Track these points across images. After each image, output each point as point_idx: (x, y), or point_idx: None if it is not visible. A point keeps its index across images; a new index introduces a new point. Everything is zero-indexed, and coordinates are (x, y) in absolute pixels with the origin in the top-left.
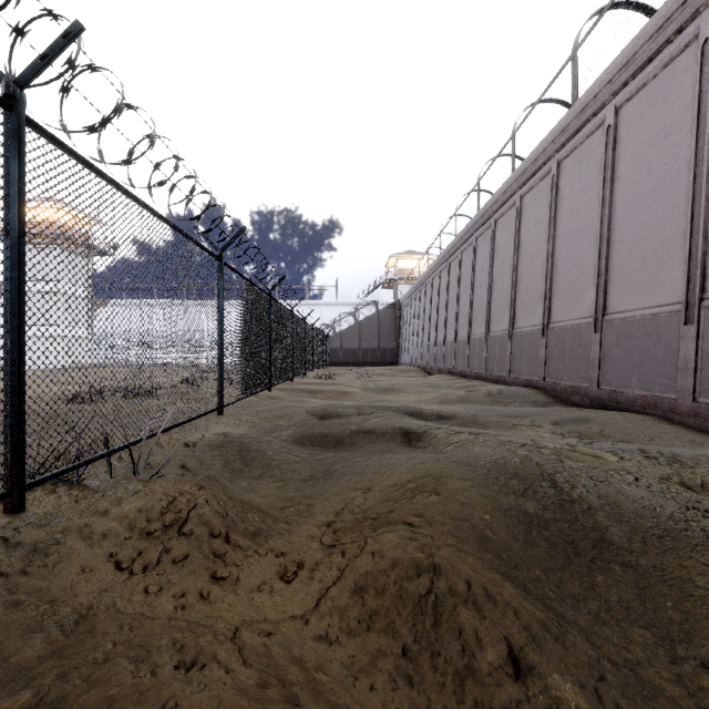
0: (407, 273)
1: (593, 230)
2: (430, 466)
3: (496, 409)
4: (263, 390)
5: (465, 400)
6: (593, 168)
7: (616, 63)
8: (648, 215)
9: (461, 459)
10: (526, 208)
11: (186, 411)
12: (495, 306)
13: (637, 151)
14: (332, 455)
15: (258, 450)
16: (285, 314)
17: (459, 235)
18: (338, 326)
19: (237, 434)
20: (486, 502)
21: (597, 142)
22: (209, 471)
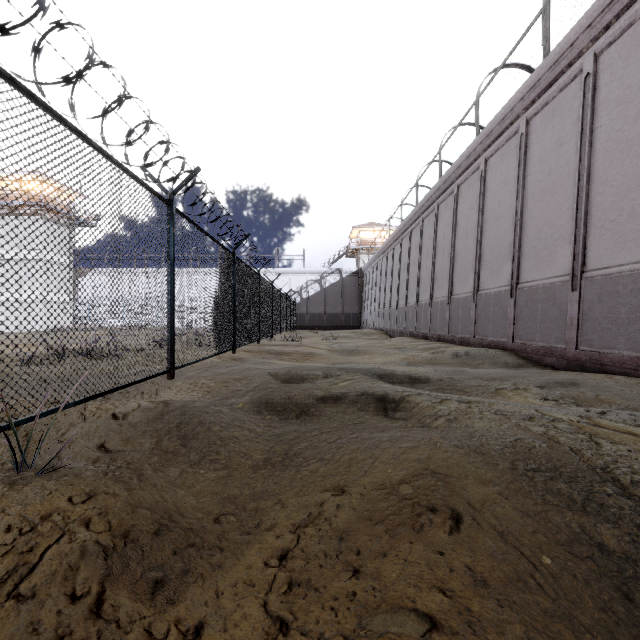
0: (368, 243)
1: (568, 185)
2: (427, 456)
3: (469, 371)
4: (225, 351)
5: (433, 361)
6: (567, 121)
7: (598, 5)
8: (637, 162)
9: (465, 442)
10: (491, 171)
11: (140, 374)
12: (458, 269)
13: (622, 96)
14: (294, 429)
15: (202, 424)
16: (251, 275)
17: (420, 203)
18: (305, 292)
19: (180, 403)
20: (533, 526)
21: (573, 93)
22: (134, 454)
